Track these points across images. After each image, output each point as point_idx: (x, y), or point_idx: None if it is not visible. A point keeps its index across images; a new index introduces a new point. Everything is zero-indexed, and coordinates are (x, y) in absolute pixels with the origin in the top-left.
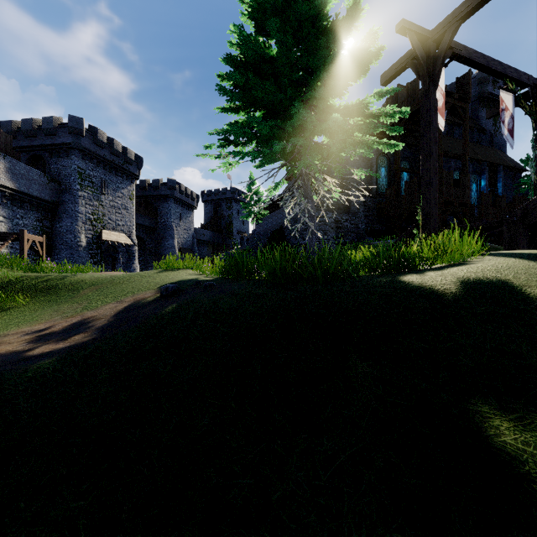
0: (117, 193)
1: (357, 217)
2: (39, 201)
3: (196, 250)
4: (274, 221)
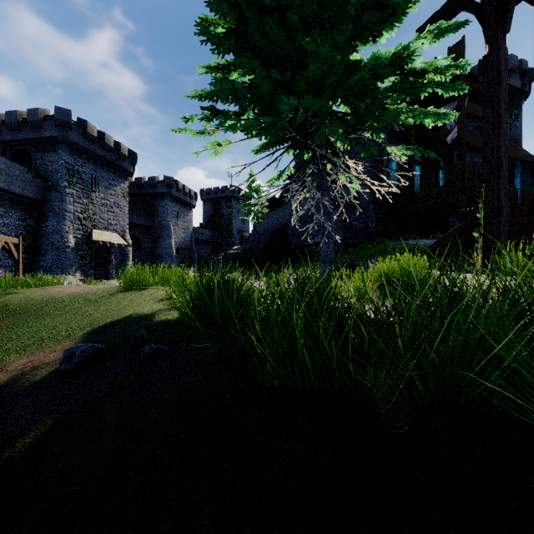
0: (110, 190)
1: (367, 216)
2: (22, 199)
3: (195, 250)
4: (276, 220)
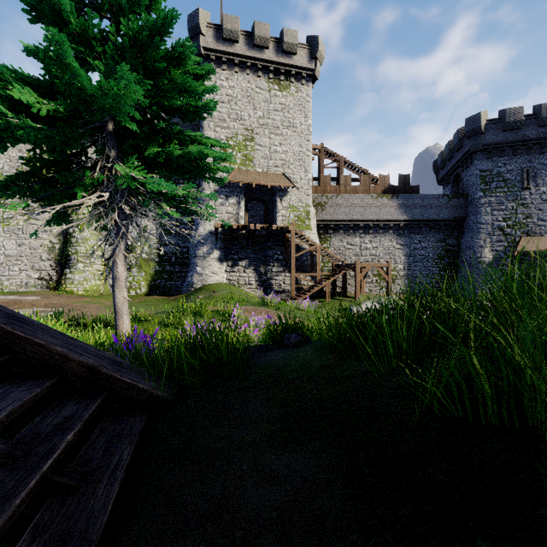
0: None
1: None
2: (437, 223)
3: None
4: None
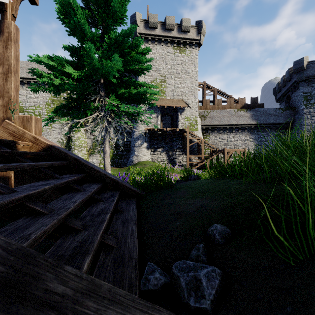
0: None
1: None
2: (275, 125)
3: None
4: None
